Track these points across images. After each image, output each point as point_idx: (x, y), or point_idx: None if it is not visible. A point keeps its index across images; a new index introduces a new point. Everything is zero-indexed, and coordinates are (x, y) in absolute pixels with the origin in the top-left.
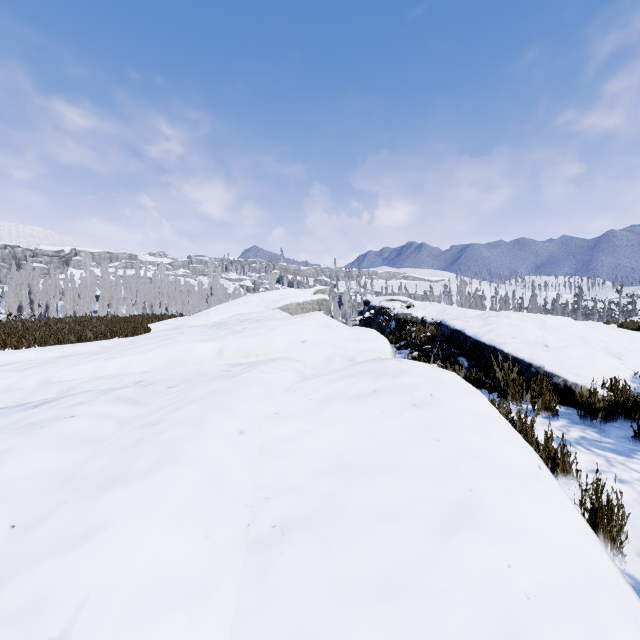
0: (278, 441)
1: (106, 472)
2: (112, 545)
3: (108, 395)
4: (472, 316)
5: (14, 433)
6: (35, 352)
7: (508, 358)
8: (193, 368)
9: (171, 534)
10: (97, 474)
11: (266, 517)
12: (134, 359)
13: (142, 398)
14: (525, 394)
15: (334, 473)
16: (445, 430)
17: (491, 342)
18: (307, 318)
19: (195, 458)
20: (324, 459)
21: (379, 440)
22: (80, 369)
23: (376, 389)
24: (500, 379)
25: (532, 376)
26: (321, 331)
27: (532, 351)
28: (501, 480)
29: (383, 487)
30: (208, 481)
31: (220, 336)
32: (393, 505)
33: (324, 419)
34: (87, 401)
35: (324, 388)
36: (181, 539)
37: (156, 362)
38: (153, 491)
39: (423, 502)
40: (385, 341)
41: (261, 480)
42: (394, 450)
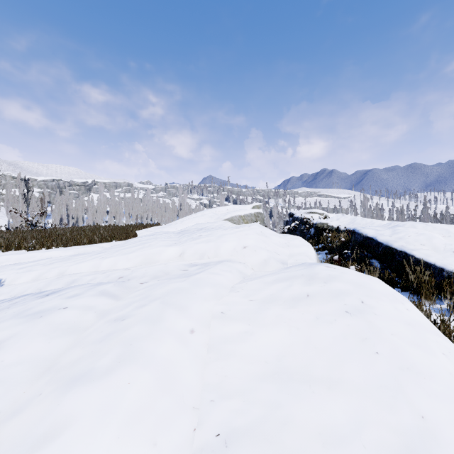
0: (223, 340)
1: (77, 366)
2: (65, 453)
3: (95, 289)
4: (379, 225)
5: (21, 320)
6: (59, 251)
7: (419, 262)
8: (160, 267)
9: (120, 442)
10: (70, 366)
11: (211, 423)
12: (120, 259)
13: (119, 292)
14: (438, 295)
15: (274, 380)
16: (382, 341)
17: (402, 248)
18: (247, 228)
19: (150, 358)
20: (265, 363)
21: (316, 347)
22: (84, 265)
23: (309, 293)
24: (412, 280)
25: (444, 279)
26: (258, 238)
27: (442, 257)
28: (453, 405)
29: (325, 402)
30: (159, 382)
31: (182, 242)
32: (337, 426)
33: (263, 321)
34: (79, 294)
35: (262, 290)
36: (129, 448)
37: (135, 261)
38: (109, 393)
39: (370, 427)
40: (310, 246)
41: (207, 380)
42: (332, 360)
